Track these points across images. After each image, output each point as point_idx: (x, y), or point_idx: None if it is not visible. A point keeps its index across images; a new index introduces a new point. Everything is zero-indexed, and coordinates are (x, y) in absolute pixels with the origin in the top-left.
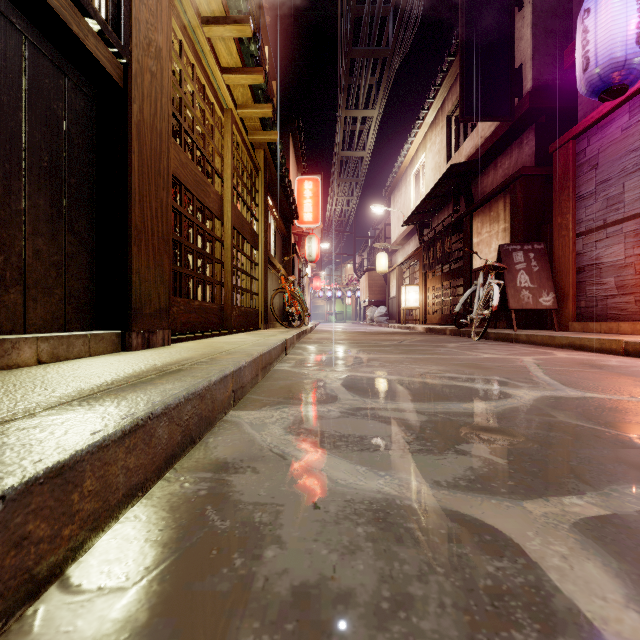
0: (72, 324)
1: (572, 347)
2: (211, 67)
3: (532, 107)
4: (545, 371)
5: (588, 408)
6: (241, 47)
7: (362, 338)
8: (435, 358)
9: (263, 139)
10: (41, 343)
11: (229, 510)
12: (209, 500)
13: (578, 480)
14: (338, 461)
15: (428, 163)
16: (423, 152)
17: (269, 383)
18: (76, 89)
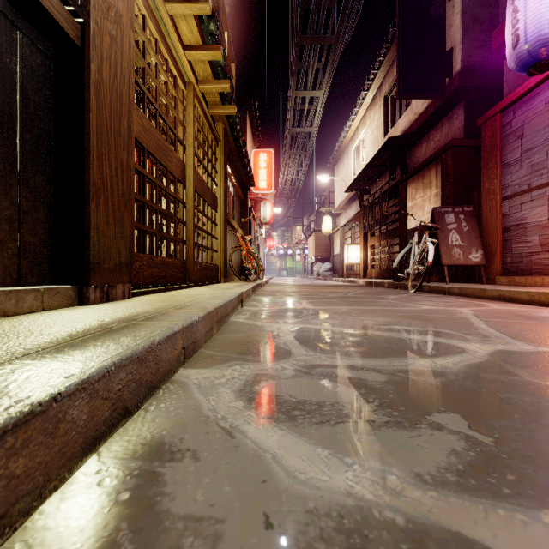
0: (27, 278)
1: (502, 299)
2: (173, 42)
3: (461, 85)
4: (487, 323)
5: None
6: (201, 26)
7: (311, 290)
8: (380, 310)
9: (222, 112)
10: None
11: (150, 532)
12: (127, 511)
13: None
14: (295, 440)
15: (367, 137)
16: (363, 128)
17: (223, 336)
18: (32, 46)
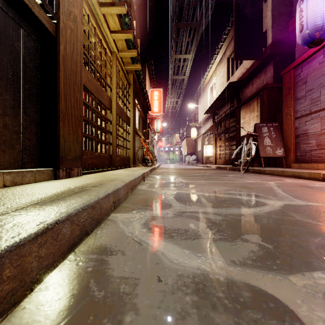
0: (26, 164)
1: (294, 176)
2: (104, 29)
3: (271, 52)
4: (282, 190)
5: (311, 211)
6: (120, 19)
7: (184, 172)
8: (223, 182)
9: (132, 68)
10: (6, 175)
11: (104, 283)
12: (92, 275)
13: (318, 260)
14: (173, 246)
15: (217, 82)
16: (215, 76)
17: (134, 197)
18: (28, 36)
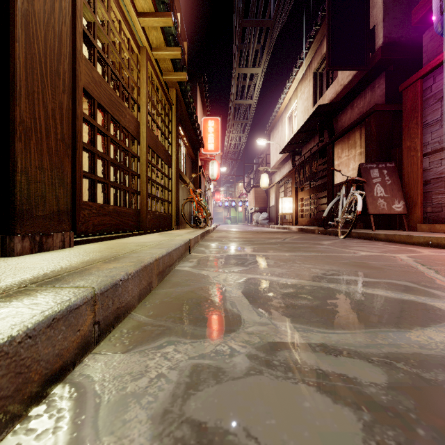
0: None
1: (429, 245)
2: (126, 4)
3: (383, 58)
4: (438, 272)
5: None
6: None
7: (252, 236)
8: (321, 256)
9: (174, 79)
10: None
11: None
12: None
13: None
14: None
15: (299, 107)
16: (295, 100)
17: (164, 291)
18: None
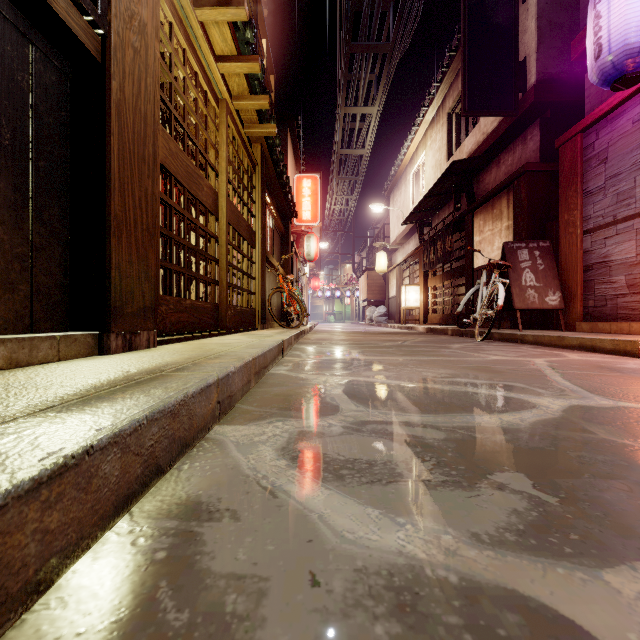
0: (41, 324)
1: (583, 348)
2: (204, 53)
3: (537, 101)
4: (563, 375)
5: (629, 421)
6: (236, 34)
7: (362, 338)
8: (441, 360)
9: (260, 133)
10: None
11: (191, 589)
12: (166, 569)
13: None
14: (343, 500)
15: (428, 161)
16: (423, 150)
17: (263, 390)
18: (46, 61)
